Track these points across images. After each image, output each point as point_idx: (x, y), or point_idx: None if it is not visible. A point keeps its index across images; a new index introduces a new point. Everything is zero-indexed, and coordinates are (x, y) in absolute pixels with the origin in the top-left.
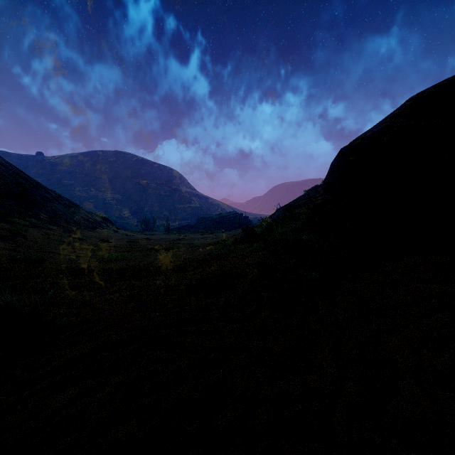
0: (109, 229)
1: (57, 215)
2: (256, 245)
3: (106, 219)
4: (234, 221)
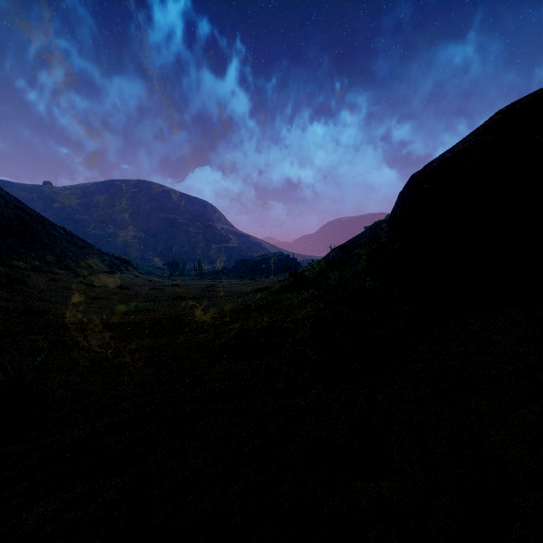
0: (130, 273)
1: (67, 256)
2: (306, 294)
3: (126, 261)
4: (279, 264)
